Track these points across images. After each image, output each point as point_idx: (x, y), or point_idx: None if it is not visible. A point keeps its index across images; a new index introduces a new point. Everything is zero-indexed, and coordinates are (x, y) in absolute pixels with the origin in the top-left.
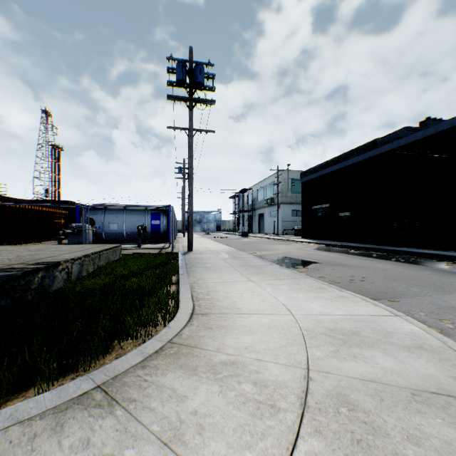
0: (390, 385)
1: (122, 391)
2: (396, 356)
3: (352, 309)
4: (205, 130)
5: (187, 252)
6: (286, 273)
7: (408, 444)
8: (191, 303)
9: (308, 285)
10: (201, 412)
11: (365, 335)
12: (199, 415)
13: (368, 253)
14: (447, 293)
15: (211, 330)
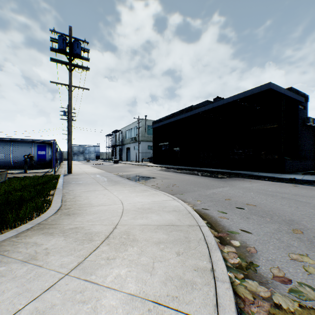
0: (151, 225)
1: (0, 248)
2: (162, 215)
3: (155, 199)
4: (82, 88)
5: (67, 174)
6: (131, 184)
7: (144, 242)
8: (60, 204)
9: (140, 189)
10: (50, 248)
11: (153, 209)
12: (49, 249)
13: (186, 171)
14: (209, 189)
15: (69, 215)
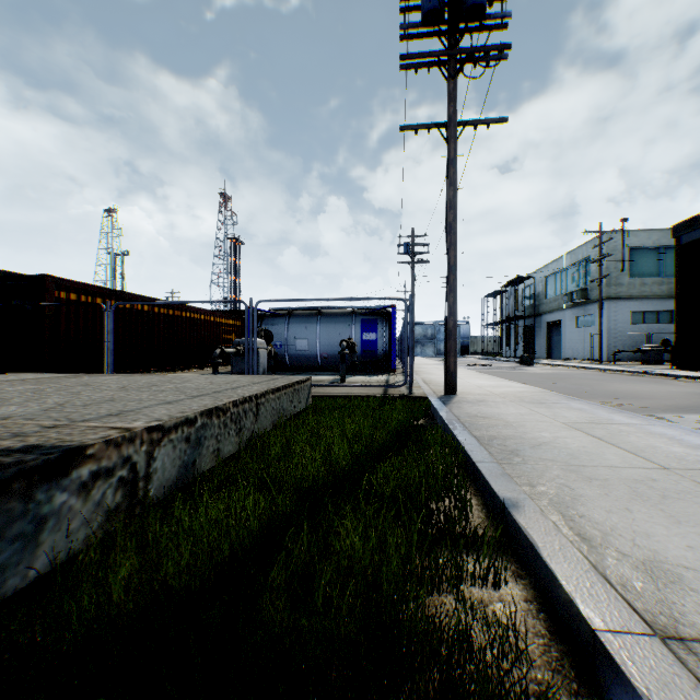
0: None
1: None
2: None
3: None
4: (484, 121)
5: (445, 397)
6: None
7: None
8: None
9: None
10: None
11: None
12: None
13: None
14: None
15: None
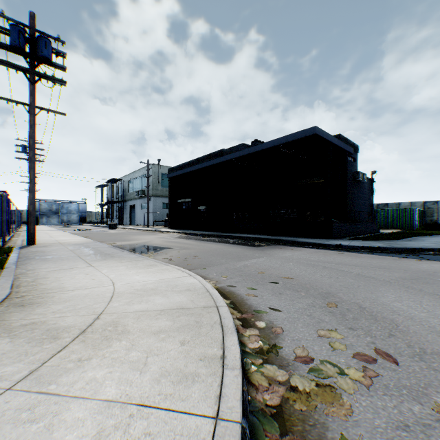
0: (152, 311)
1: None
2: (169, 297)
3: (165, 276)
4: (54, 111)
5: (26, 246)
6: (132, 257)
7: (138, 333)
8: (8, 291)
9: (144, 264)
10: None
11: (159, 289)
12: None
13: (214, 239)
14: (241, 260)
15: (23, 307)
